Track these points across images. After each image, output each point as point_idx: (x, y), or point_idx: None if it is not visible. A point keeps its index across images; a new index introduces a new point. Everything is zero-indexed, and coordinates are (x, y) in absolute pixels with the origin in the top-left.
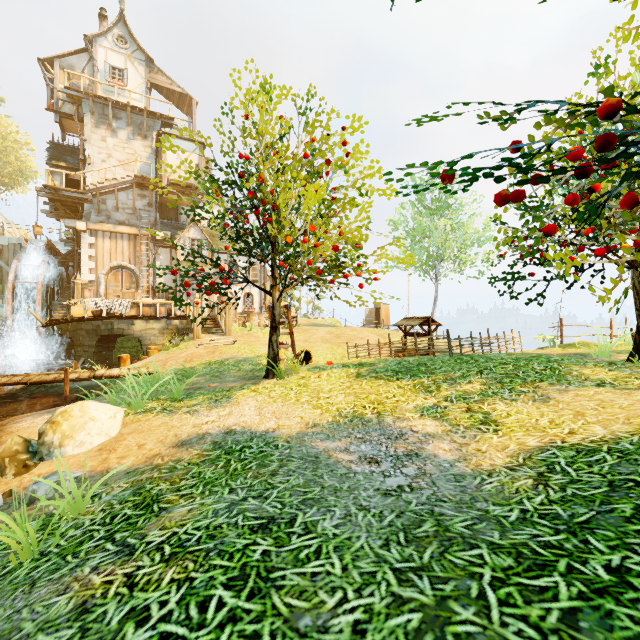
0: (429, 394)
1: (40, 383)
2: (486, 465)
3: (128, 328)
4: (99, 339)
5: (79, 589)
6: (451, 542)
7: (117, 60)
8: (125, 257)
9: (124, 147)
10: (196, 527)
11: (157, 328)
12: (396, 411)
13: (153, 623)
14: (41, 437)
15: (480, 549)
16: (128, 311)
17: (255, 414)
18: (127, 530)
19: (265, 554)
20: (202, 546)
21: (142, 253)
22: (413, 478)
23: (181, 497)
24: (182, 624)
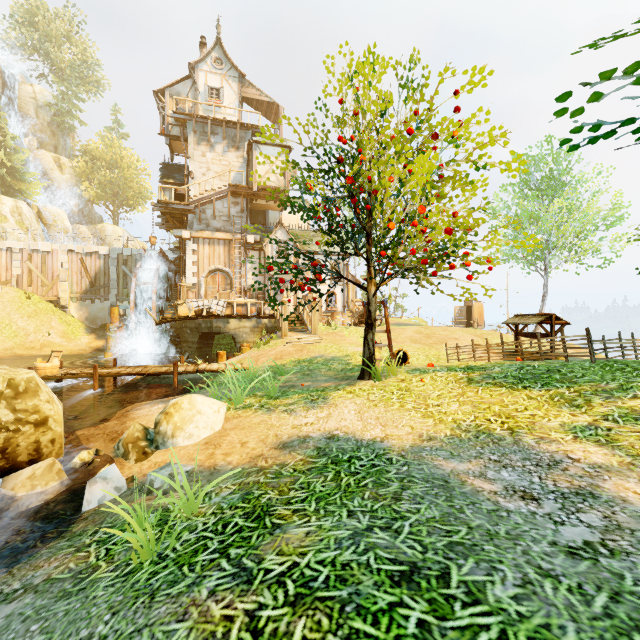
0: (577, 409)
1: (155, 374)
2: None
3: (224, 326)
4: (200, 336)
5: (198, 619)
6: None
7: (214, 81)
8: (221, 261)
9: (220, 160)
10: (319, 560)
11: (248, 326)
12: (535, 429)
13: None
14: (157, 426)
15: None
16: (224, 310)
17: (356, 419)
18: (241, 546)
19: (423, 627)
20: (333, 592)
21: (235, 257)
22: (603, 532)
23: (294, 513)
24: None
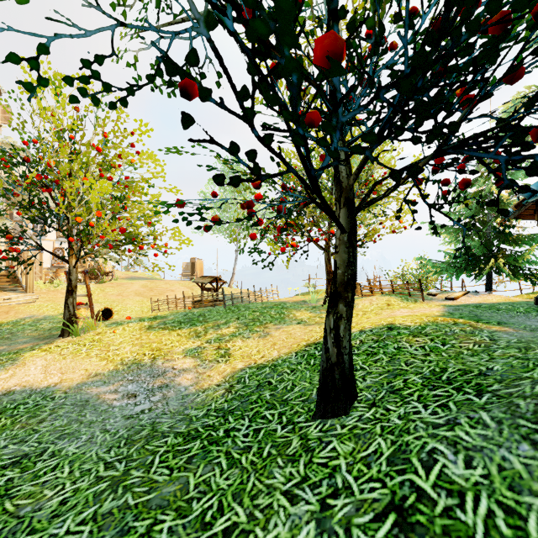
0: (198, 339)
1: None
2: (206, 385)
3: None
4: None
5: None
6: (154, 438)
7: None
8: None
9: None
10: None
11: None
12: (168, 355)
13: None
14: None
15: (169, 437)
16: None
17: (40, 373)
18: None
19: (9, 480)
20: None
21: None
22: (156, 403)
23: None
24: None
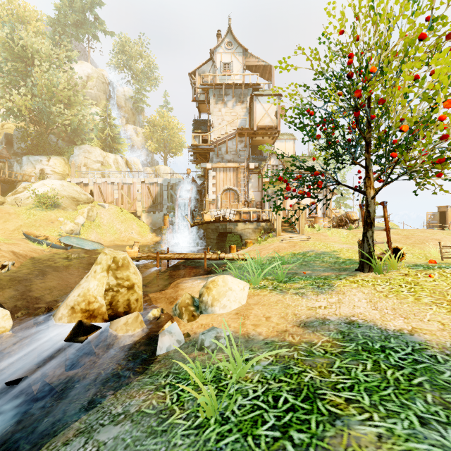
0: None
1: (192, 259)
2: None
3: (234, 228)
4: (218, 235)
5: None
6: None
7: (226, 58)
8: (231, 182)
9: (230, 112)
10: None
11: (251, 228)
12: None
13: None
14: (201, 297)
15: None
16: (234, 217)
17: (370, 307)
18: (301, 430)
19: None
20: None
21: (241, 179)
22: None
23: (347, 403)
24: None
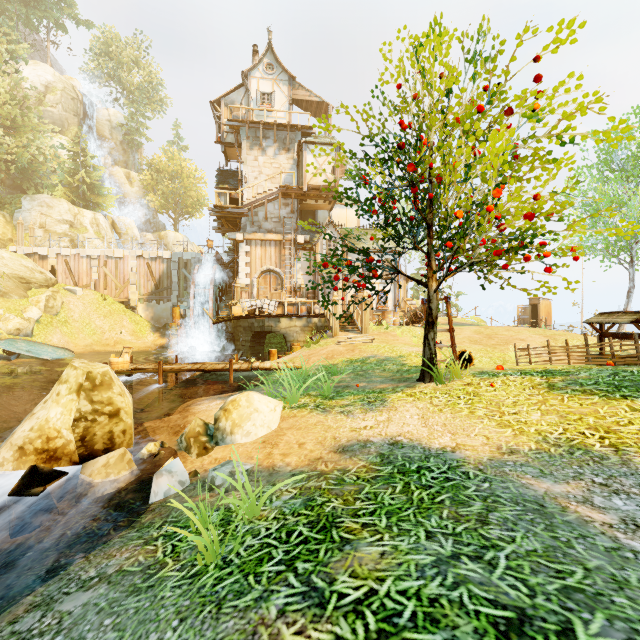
0: None
1: (212, 371)
2: None
3: (275, 325)
4: (253, 335)
5: None
6: None
7: (266, 86)
8: (272, 262)
9: (271, 163)
10: (401, 590)
11: (299, 326)
12: None
13: None
14: (216, 422)
15: None
16: (275, 310)
17: (420, 424)
18: (308, 560)
19: None
20: (424, 636)
21: (286, 257)
22: None
23: (363, 527)
24: None
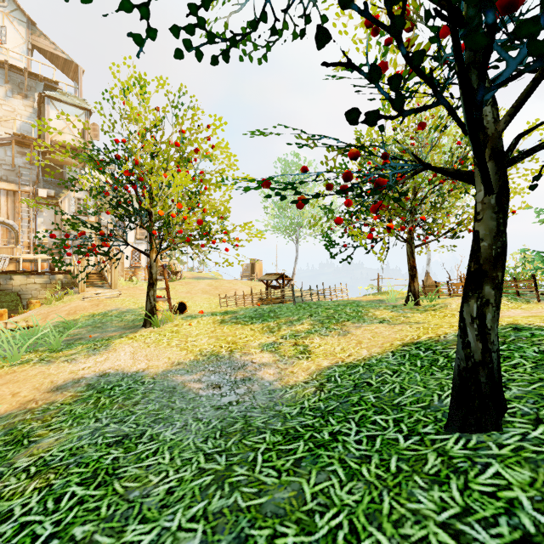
0: (272, 334)
1: None
2: (292, 382)
3: (6, 283)
4: None
5: None
6: (249, 432)
7: None
8: (2, 212)
9: (1, 103)
10: (61, 450)
11: (39, 282)
12: (244, 348)
13: (15, 518)
14: None
15: (266, 434)
16: (6, 266)
17: (129, 358)
18: None
19: (115, 459)
20: (64, 462)
21: (22, 209)
22: (242, 395)
23: (51, 431)
24: (40, 514)
